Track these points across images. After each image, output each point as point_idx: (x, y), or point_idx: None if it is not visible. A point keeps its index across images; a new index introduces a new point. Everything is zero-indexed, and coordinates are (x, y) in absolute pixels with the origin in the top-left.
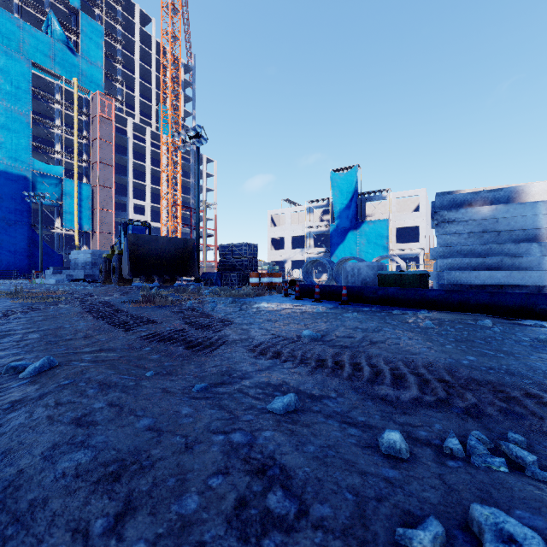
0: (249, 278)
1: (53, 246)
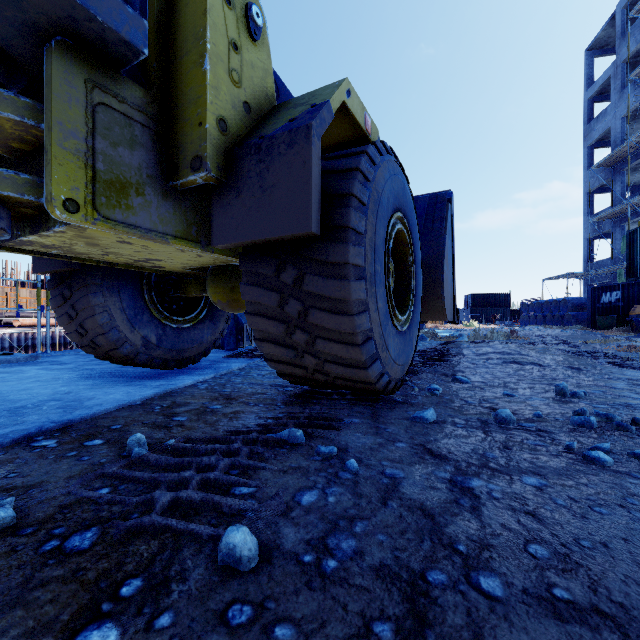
0: None
1: None
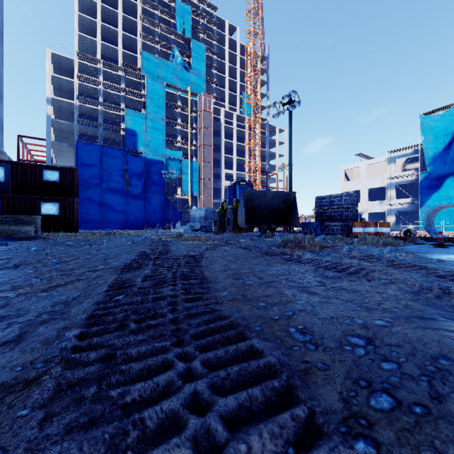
0: (350, 228)
1: (176, 207)
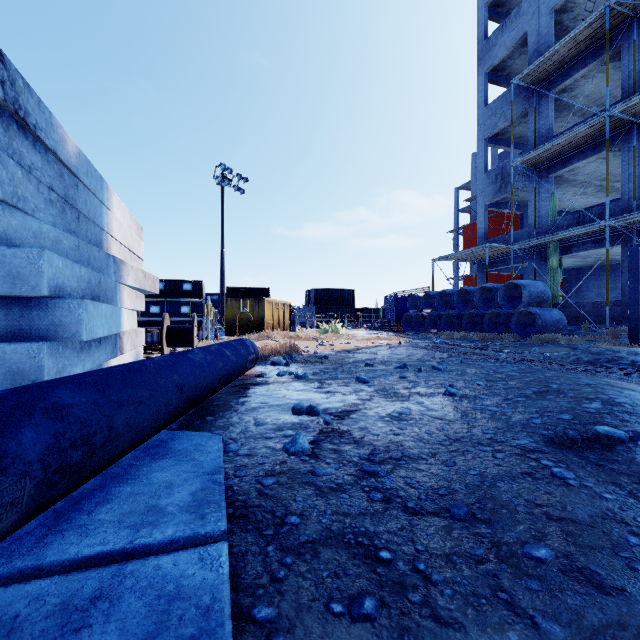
0: None
1: None
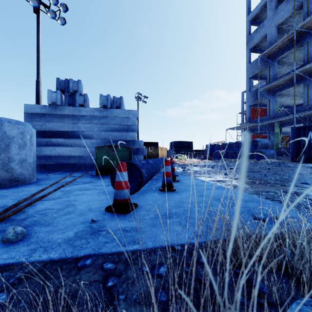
0: None
1: None
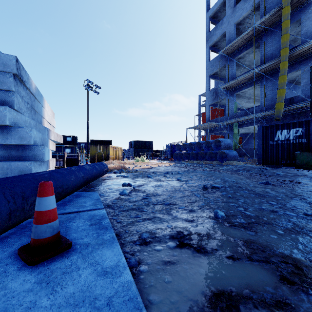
0: None
1: None
